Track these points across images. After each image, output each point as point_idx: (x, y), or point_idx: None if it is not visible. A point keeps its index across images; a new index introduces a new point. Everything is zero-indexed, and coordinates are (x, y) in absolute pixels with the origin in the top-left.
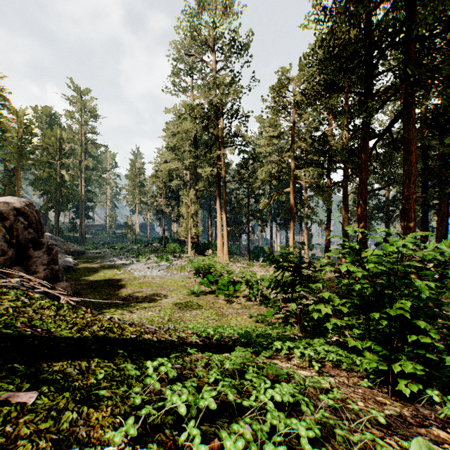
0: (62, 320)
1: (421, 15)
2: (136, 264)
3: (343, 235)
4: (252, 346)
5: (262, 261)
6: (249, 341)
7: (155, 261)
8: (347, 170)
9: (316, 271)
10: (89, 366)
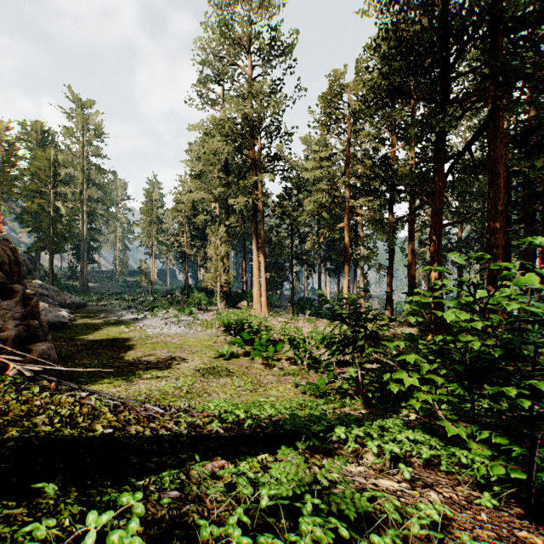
0: None
1: None
2: (151, 319)
3: (409, 281)
4: (304, 437)
5: (309, 314)
6: (298, 430)
7: (175, 316)
8: (414, 201)
9: (385, 325)
10: None
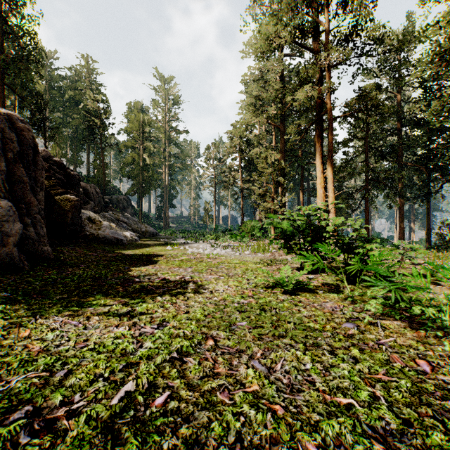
0: None
1: None
2: (200, 243)
3: None
4: None
5: None
6: None
7: (223, 239)
8: None
9: None
10: None
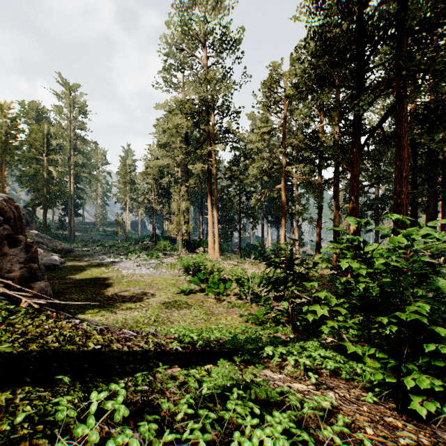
0: (6, 329)
1: (416, 3)
2: (125, 262)
3: (334, 232)
4: (240, 353)
5: (254, 258)
6: (236, 348)
7: (145, 259)
8: (338, 167)
9: (309, 268)
10: (13, 400)
